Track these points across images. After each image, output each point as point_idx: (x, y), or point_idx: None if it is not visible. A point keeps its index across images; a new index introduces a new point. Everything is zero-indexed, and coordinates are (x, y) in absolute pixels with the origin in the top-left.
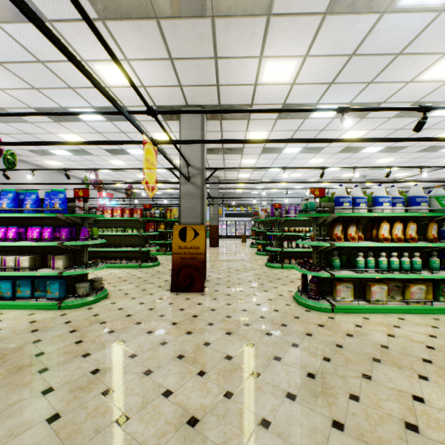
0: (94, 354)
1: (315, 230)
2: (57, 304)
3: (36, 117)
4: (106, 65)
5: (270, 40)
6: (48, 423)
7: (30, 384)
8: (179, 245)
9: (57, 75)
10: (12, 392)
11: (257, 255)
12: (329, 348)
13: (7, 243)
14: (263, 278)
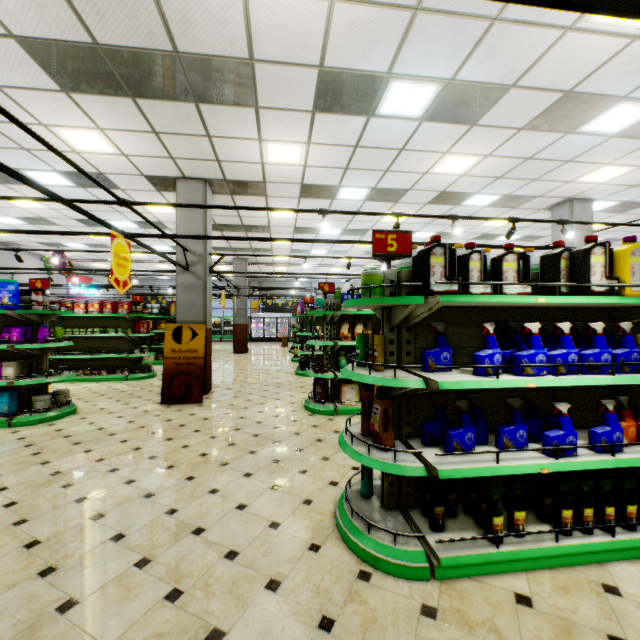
0: (56, 461)
1: (325, 329)
2: (6, 421)
3: None
4: (73, 131)
5: (266, 127)
6: (5, 508)
7: None
8: (172, 348)
9: (5, 135)
10: None
11: (292, 362)
12: (309, 442)
13: None
14: (283, 387)
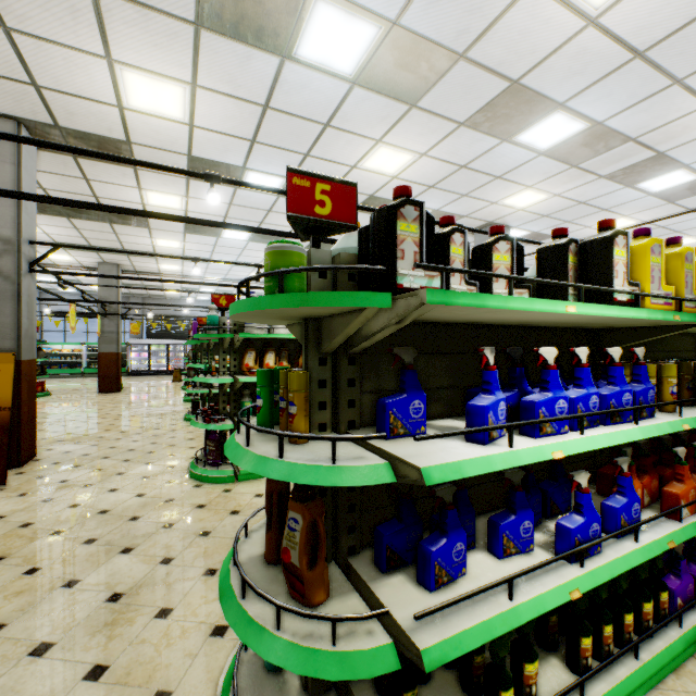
0: None
1: (221, 359)
2: None
3: None
4: None
5: (116, 34)
6: None
7: None
8: None
9: None
10: None
11: (184, 402)
12: (187, 540)
13: None
14: (162, 441)
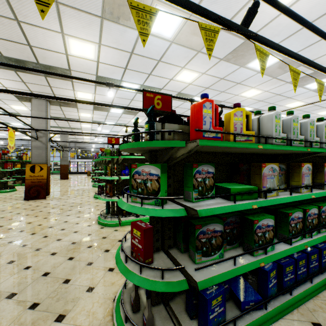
0: None
1: (102, 166)
2: None
3: None
4: None
5: (76, 87)
6: None
7: None
8: (30, 175)
9: None
10: None
11: (92, 182)
12: (93, 206)
13: None
14: (85, 191)
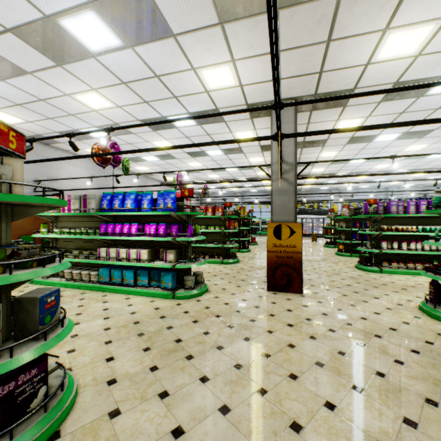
0: (227, 347)
1: None
2: (171, 294)
3: (140, 128)
4: (211, 69)
5: (405, 6)
6: (222, 414)
7: (185, 369)
8: (273, 243)
9: (166, 87)
10: (173, 374)
11: (339, 256)
12: None
13: (131, 237)
14: (362, 282)
